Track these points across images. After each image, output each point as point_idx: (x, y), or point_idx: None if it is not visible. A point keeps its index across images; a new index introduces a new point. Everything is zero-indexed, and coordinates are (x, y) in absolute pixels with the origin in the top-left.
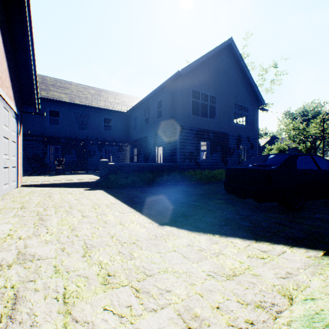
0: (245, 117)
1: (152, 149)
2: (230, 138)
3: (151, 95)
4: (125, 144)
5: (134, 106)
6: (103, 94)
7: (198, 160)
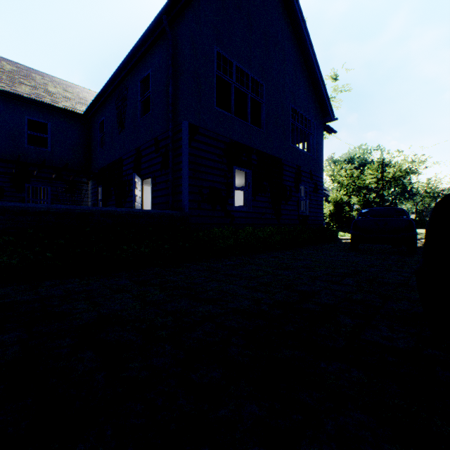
0: (301, 143)
1: (131, 184)
2: (286, 169)
3: (129, 66)
4: (83, 179)
5: (97, 96)
6: (35, 77)
7: (229, 207)
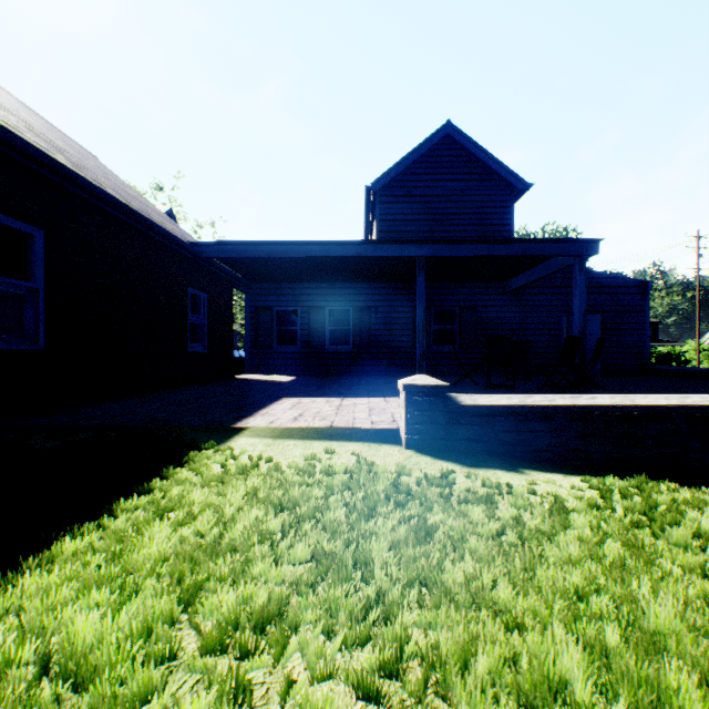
0: None
1: None
2: None
3: None
4: None
5: None
6: None
7: None
